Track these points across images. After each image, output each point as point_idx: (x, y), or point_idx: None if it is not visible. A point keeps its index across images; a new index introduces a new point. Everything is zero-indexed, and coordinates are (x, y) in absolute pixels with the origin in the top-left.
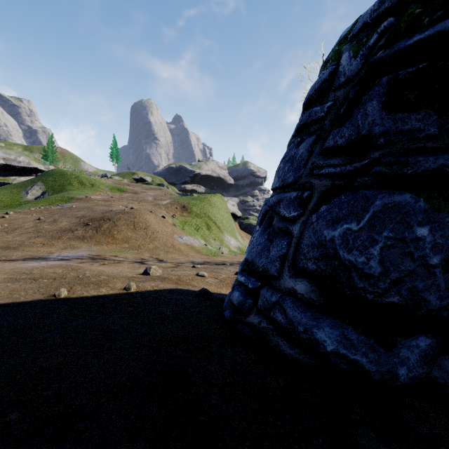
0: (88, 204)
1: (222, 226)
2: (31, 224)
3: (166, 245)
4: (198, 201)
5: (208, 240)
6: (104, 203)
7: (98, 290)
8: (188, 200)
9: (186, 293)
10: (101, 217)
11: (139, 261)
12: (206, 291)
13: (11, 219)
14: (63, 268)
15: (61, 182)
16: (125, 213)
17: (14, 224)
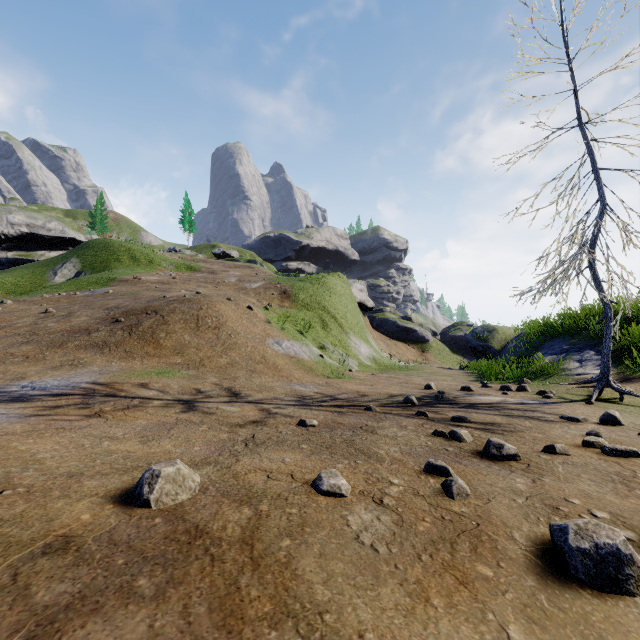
0: (133, 288)
1: (346, 324)
2: (28, 321)
3: (252, 359)
4: (307, 284)
5: (325, 346)
6: (159, 287)
7: None
8: (291, 282)
9: None
10: (143, 309)
11: (189, 398)
12: None
13: (3, 313)
14: None
15: (104, 258)
16: (184, 301)
17: (3, 320)
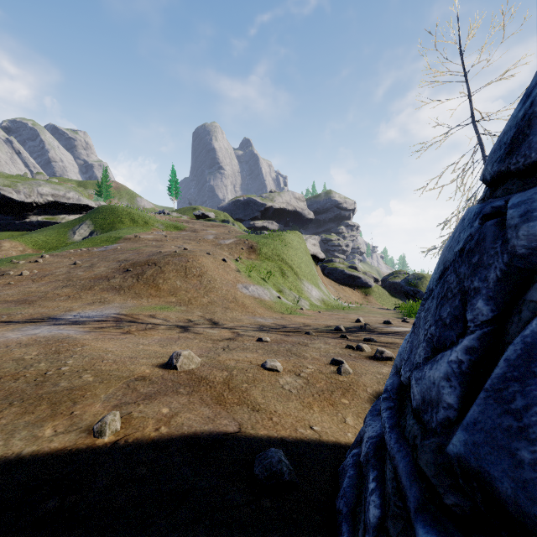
0: (135, 245)
1: (301, 272)
2: (64, 270)
3: (226, 299)
4: (269, 240)
5: (282, 290)
6: (154, 244)
7: (36, 432)
8: (257, 238)
9: (229, 463)
10: (145, 261)
11: (184, 325)
12: (280, 469)
13: (44, 264)
14: (44, 347)
15: (111, 220)
16: (175, 256)
17: (45, 269)
